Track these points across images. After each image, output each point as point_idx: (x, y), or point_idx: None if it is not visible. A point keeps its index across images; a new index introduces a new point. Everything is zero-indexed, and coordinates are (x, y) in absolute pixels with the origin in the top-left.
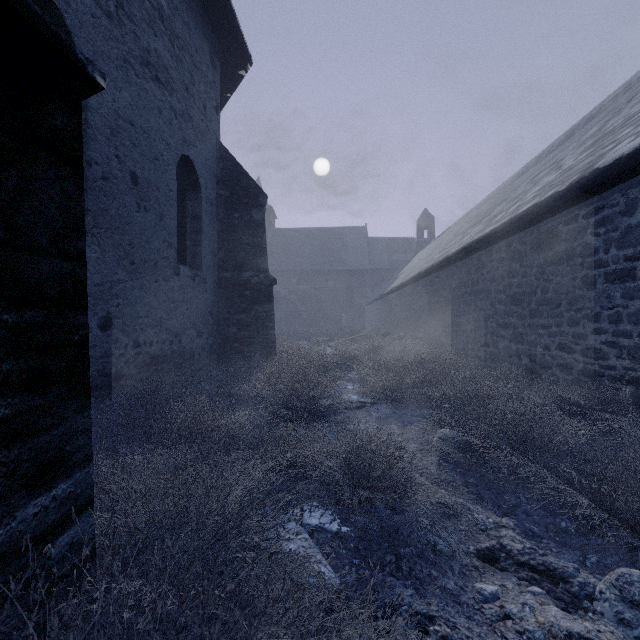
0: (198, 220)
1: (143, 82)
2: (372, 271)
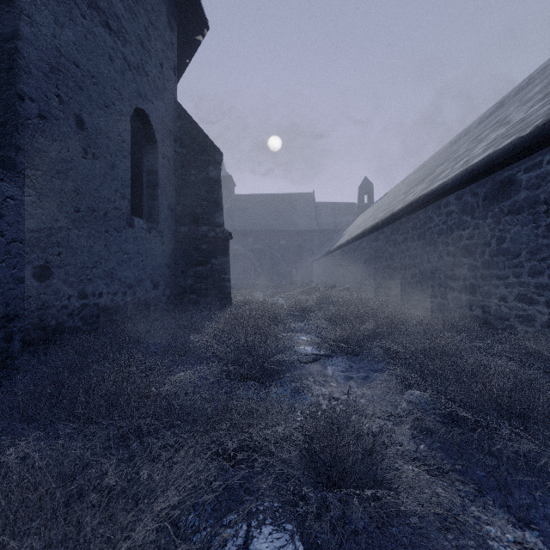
0: (155, 175)
1: (91, 25)
2: (319, 232)
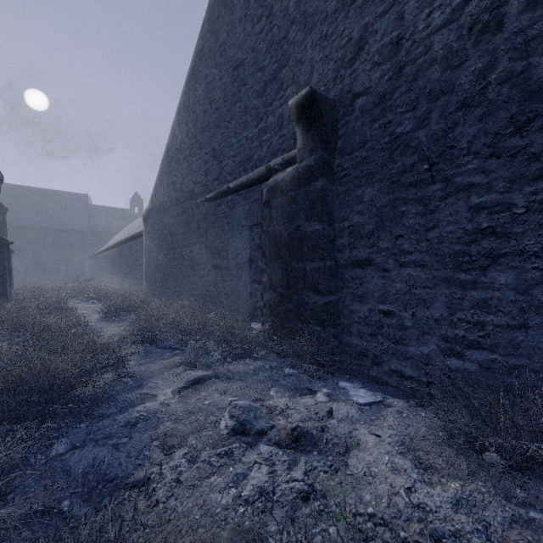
0: None
1: None
2: (92, 232)
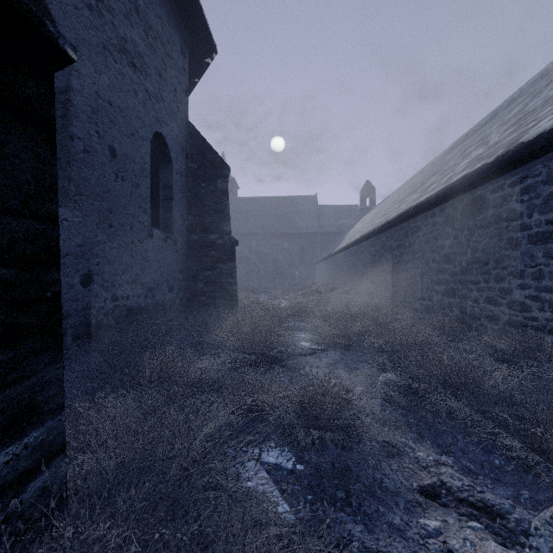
0: (170, 189)
1: (120, 67)
2: (321, 234)
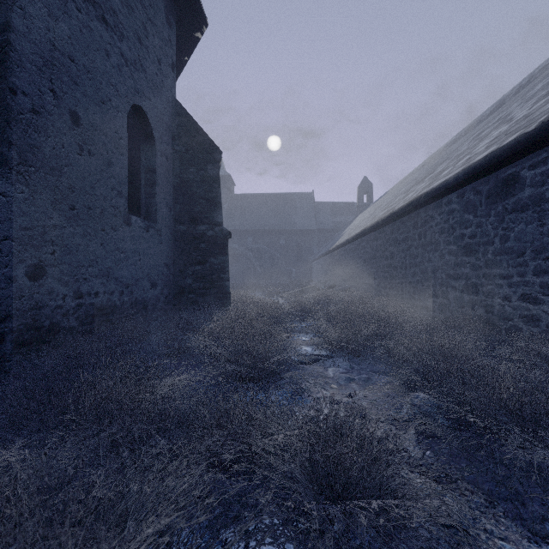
0: (153, 173)
1: (86, 19)
2: (318, 231)
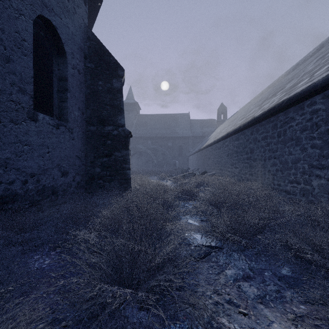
0: (64, 81)
1: None
2: (192, 137)
